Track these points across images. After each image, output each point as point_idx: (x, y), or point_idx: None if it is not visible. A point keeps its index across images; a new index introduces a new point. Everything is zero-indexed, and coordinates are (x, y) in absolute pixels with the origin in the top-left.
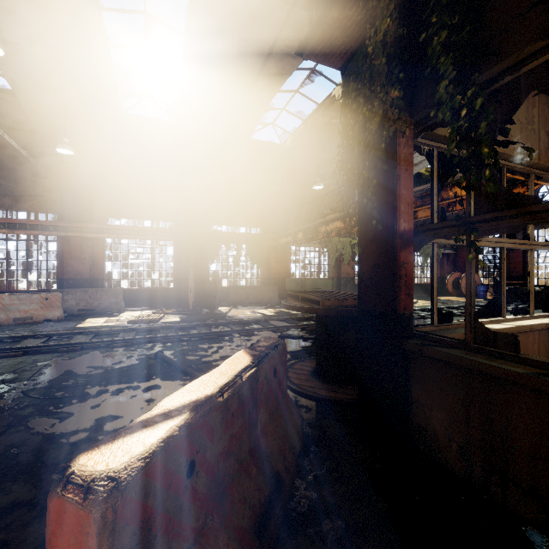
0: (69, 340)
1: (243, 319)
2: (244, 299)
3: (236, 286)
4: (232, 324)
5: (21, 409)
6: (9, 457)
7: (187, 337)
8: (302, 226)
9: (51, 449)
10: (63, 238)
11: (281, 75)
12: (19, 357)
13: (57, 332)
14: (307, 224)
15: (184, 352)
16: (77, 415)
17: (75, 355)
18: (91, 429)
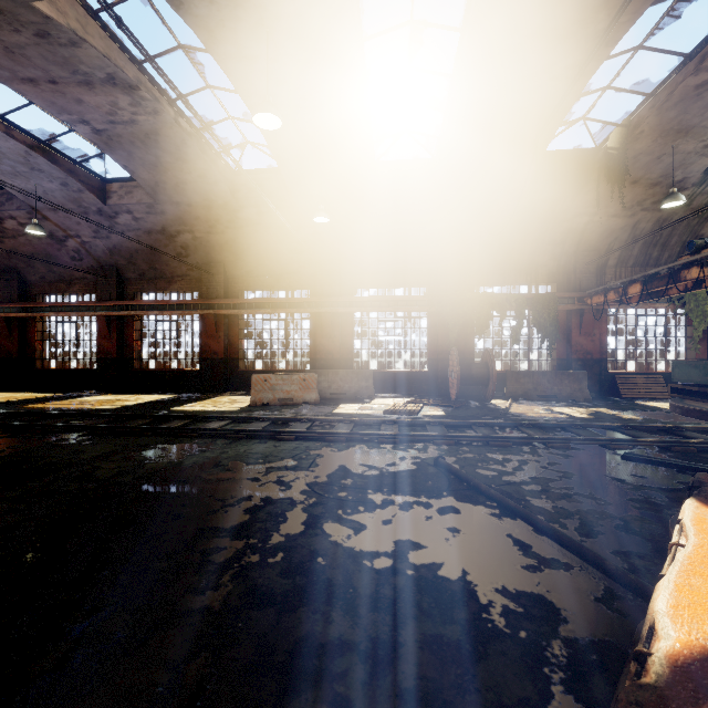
0: (331, 428)
1: (537, 420)
2: (528, 390)
3: (516, 371)
4: (526, 427)
5: (312, 506)
6: (318, 568)
7: (467, 440)
8: (640, 274)
9: (356, 570)
10: (316, 314)
11: (618, 26)
12: (292, 441)
13: (320, 417)
14: (640, 270)
15: (470, 463)
16: (370, 529)
17: (343, 447)
18: (393, 555)
